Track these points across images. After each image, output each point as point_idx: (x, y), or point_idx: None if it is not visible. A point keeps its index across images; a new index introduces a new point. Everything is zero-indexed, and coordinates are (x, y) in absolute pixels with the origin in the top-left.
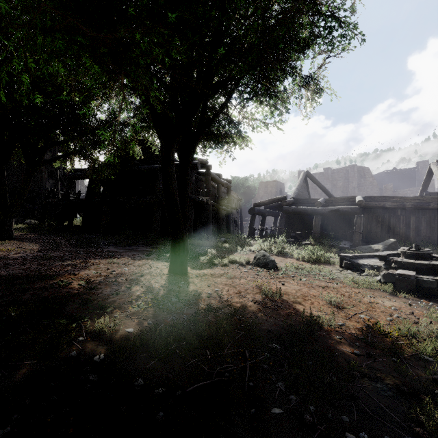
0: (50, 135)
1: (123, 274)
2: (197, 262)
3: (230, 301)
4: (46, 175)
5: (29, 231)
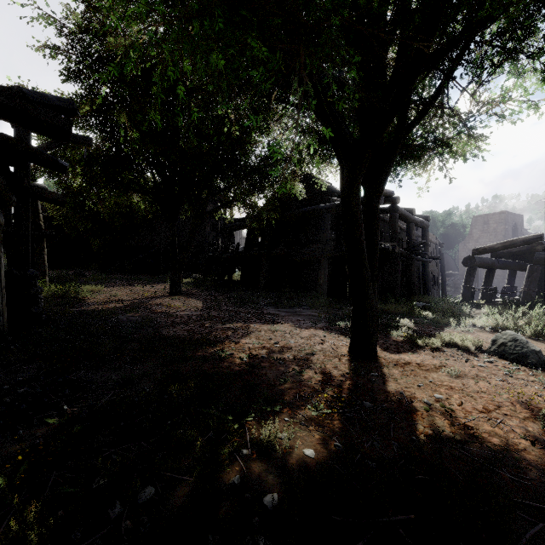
0: (212, 183)
1: (289, 349)
2: (387, 339)
3: (476, 429)
4: (208, 228)
5: (194, 286)
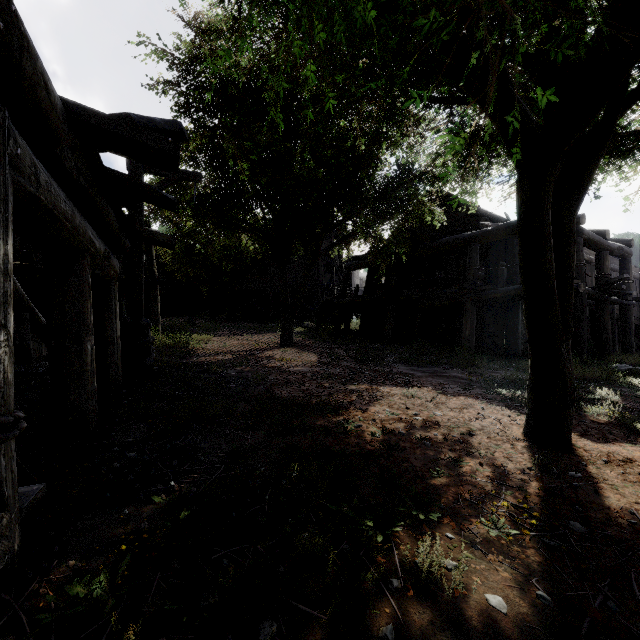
0: (328, 215)
1: (434, 424)
2: (581, 418)
3: None
4: (322, 269)
5: (307, 336)
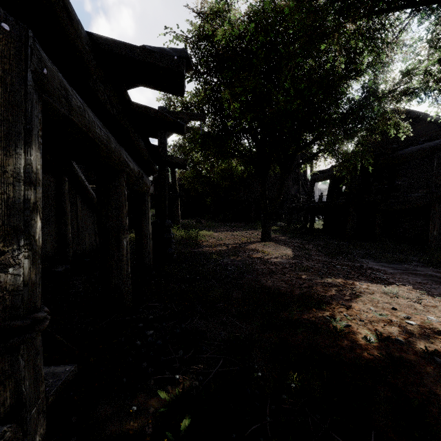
0: (300, 138)
1: (435, 333)
2: None
3: None
4: (291, 182)
5: (280, 233)
